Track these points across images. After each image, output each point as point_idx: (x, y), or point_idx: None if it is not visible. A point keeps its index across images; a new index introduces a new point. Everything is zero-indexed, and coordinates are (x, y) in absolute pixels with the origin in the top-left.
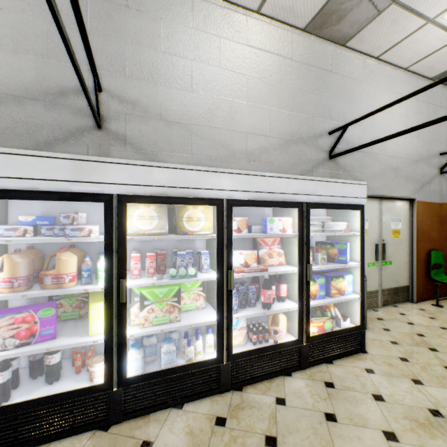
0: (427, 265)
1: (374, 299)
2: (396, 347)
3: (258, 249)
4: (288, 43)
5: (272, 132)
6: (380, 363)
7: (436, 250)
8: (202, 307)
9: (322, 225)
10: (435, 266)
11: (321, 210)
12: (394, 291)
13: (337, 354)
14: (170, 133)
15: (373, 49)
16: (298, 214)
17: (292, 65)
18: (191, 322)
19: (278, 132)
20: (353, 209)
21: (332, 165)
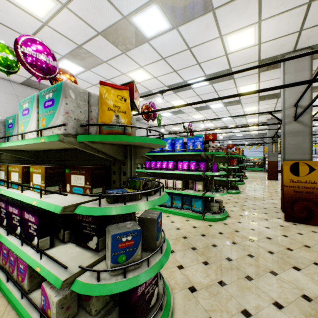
0: None
1: None
2: None
3: None
4: (12, 88)
5: None
6: None
7: None
8: None
9: None
10: None
11: None
12: None
13: None
14: None
15: None
16: None
17: (14, 97)
18: None
19: None
20: None
21: None
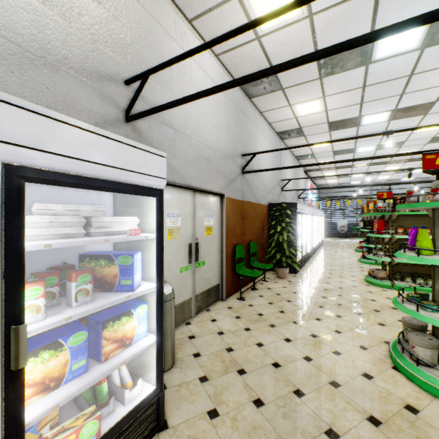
0: (234, 259)
1: (187, 310)
2: (206, 388)
3: None
4: None
5: None
6: None
7: (240, 244)
8: None
9: (85, 222)
10: (239, 260)
11: (105, 197)
12: (208, 293)
13: None
14: None
15: (185, 4)
16: None
17: None
18: None
19: (1, 22)
20: (144, 194)
21: (132, 133)
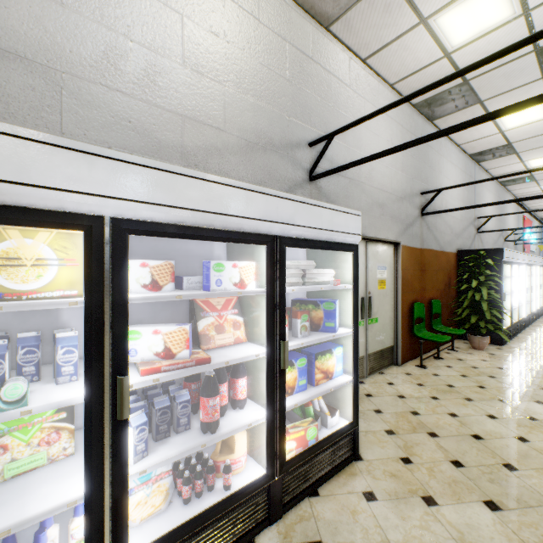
0: (410, 319)
1: (360, 369)
2: (394, 440)
3: (196, 319)
4: None
5: (227, 124)
6: (381, 475)
7: (418, 302)
8: (68, 454)
9: (302, 274)
10: (417, 320)
11: (300, 252)
12: (380, 354)
13: (324, 474)
14: (2, 74)
15: (360, 46)
16: (266, 255)
17: (260, 29)
18: (7, 520)
19: (237, 126)
20: (345, 250)
21: (314, 191)
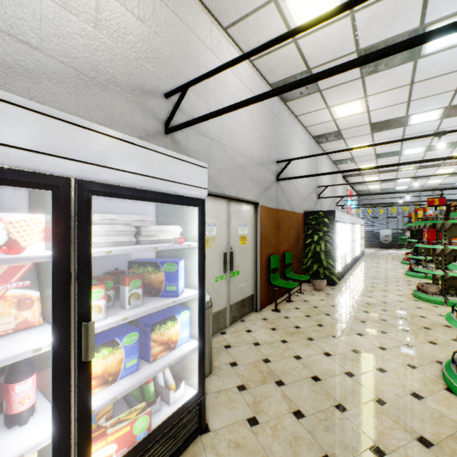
0: (268, 270)
1: (222, 320)
2: (244, 397)
3: None
4: None
5: (43, 42)
6: (225, 449)
7: (274, 254)
8: None
9: (135, 231)
10: (273, 270)
11: (148, 207)
12: (242, 304)
13: None
14: None
15: (221, 12)
16: (52, 204)
17: None
18: None
19: (61, 50)
20: (188, 204)
21: (171, 144)
